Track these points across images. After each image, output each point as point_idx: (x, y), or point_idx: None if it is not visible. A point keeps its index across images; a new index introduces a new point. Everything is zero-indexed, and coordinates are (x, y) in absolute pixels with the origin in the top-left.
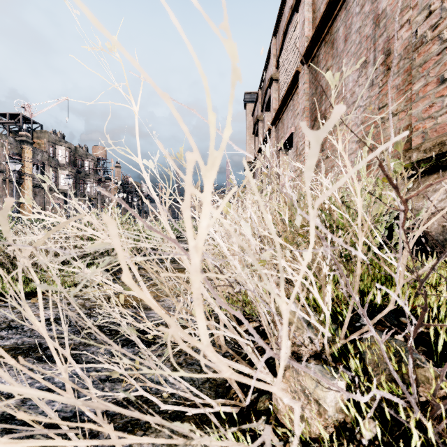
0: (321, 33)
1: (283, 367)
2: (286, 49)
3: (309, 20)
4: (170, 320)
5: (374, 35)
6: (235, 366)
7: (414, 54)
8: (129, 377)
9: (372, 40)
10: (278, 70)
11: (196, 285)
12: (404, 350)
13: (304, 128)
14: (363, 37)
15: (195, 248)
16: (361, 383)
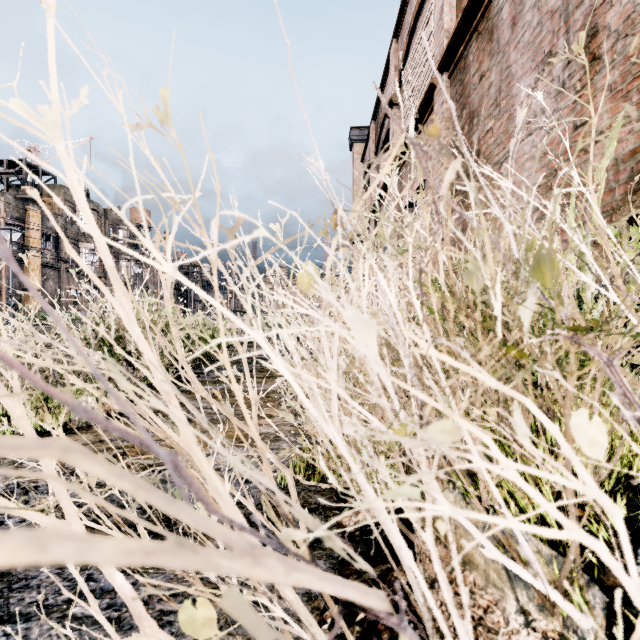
0: (472, 19)
1: None
2: (413, 55)
3: (451, 4)
4: None
5: (565, 6)
6: None
7: None
8: None
9: (563, 16)
10: (401, 90)
11: None
12: None
13: None
14: (546, 13)
15: None
16: None
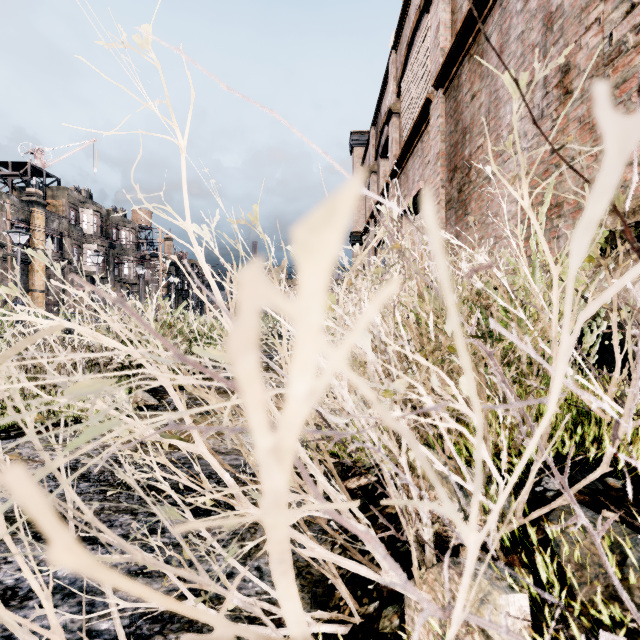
0: (464, 42)
1: (453, 634)
2: (411, 67)
3: (446, 25)
4: (210, 618)
5: (544, 43)
6: (343, 564)
7: (607, 69)
8: (172, 576)
9: (542, 51)
10: (399, 99)
11: (278, 534)
12: (628, 543)
13: (600, 105)
14: (528, 46)
15: (275, 452)
16: (570, 614)
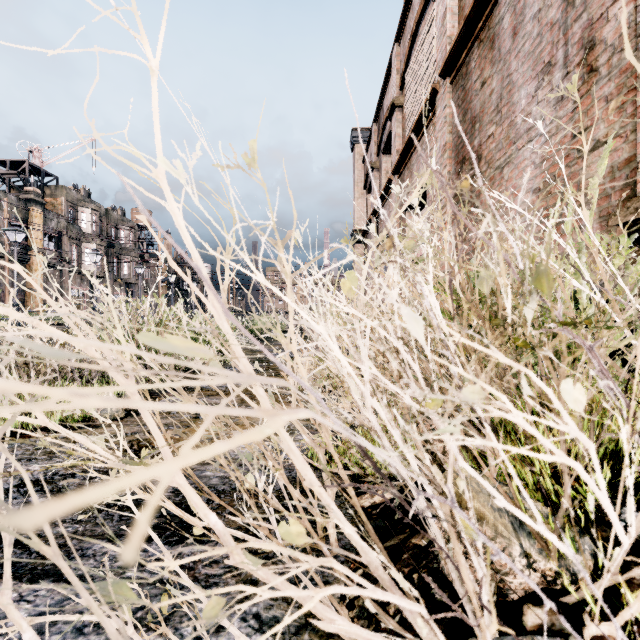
0: (473, 27)
1: None
2: (415, 59)
3: (453, 11)
4: None
5: (564, 19)
6: None
7: None
8: None
9: (561, 29)
10: (403, 93)
11: None
12: None
13: None
14: (545, 25)
15: None
16: None
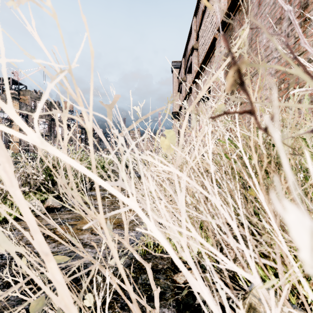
0: (236, 3)
1: None
2: (204, 24)
3: None
4: None
5: None
6: None
7: None
8: None
9: None
10: (198, 42)
11: None
12: None
13: None
14: None
15: None
16: None
